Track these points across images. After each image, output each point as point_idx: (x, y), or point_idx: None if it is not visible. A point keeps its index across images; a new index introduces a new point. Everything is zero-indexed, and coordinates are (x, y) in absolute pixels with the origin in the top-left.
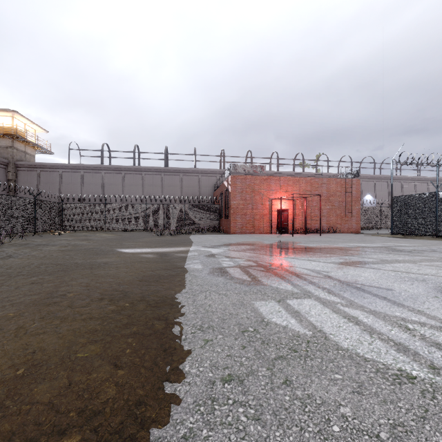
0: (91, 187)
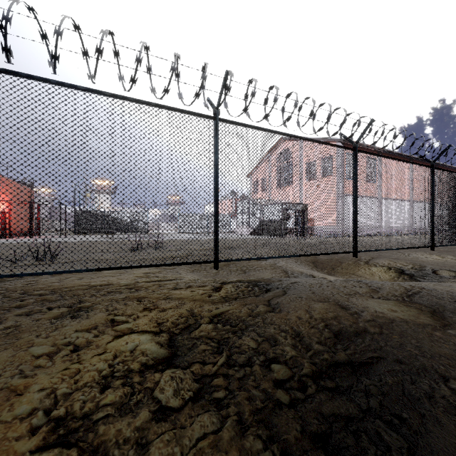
0: None
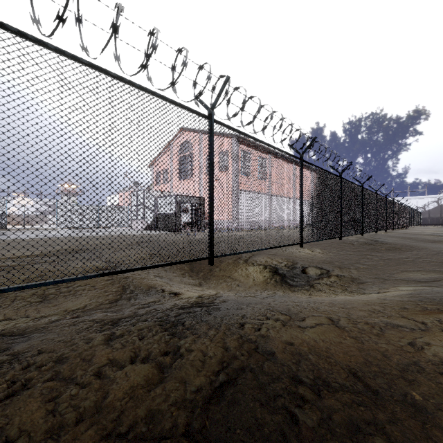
0: None
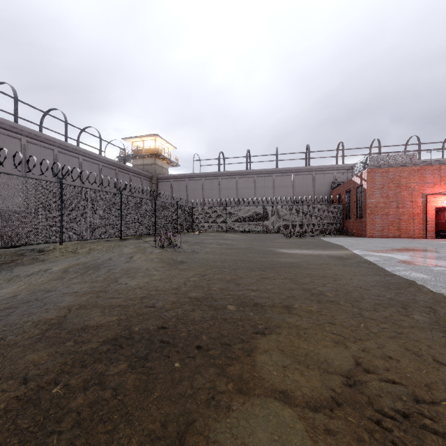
0: (210, 192)
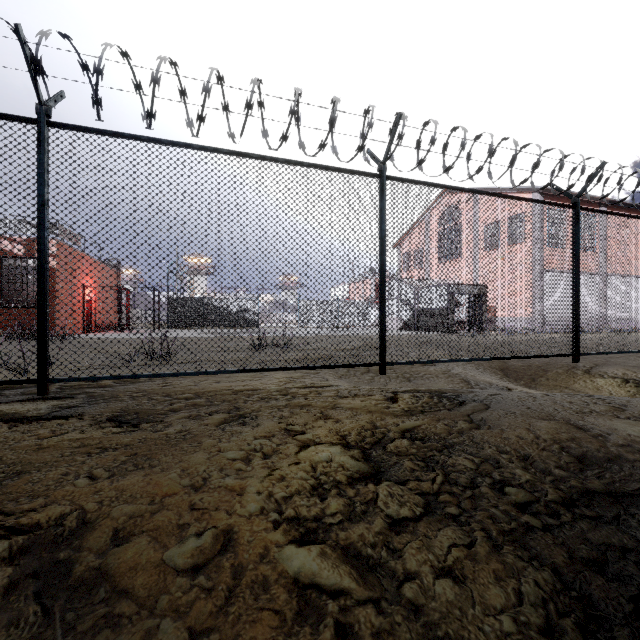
0: None
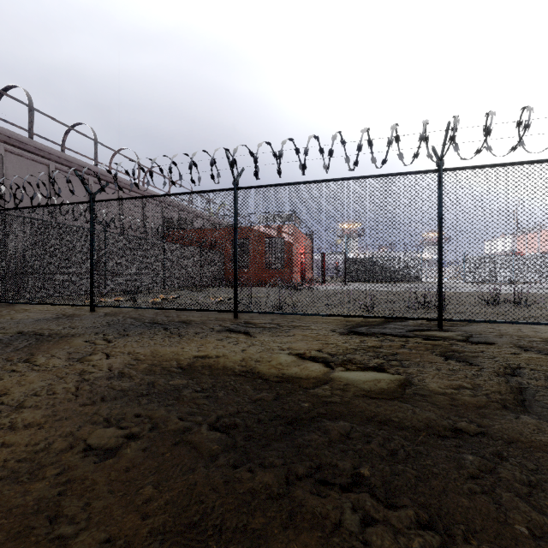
0: None
